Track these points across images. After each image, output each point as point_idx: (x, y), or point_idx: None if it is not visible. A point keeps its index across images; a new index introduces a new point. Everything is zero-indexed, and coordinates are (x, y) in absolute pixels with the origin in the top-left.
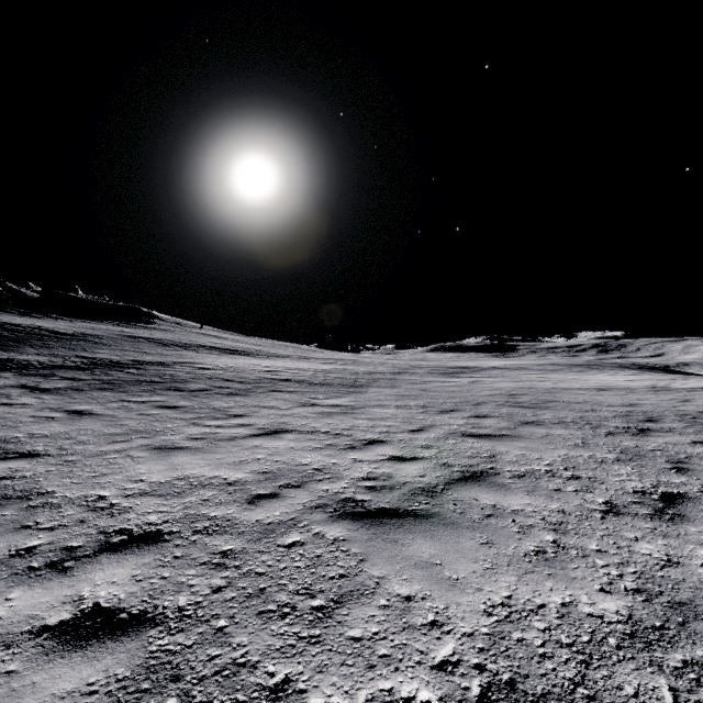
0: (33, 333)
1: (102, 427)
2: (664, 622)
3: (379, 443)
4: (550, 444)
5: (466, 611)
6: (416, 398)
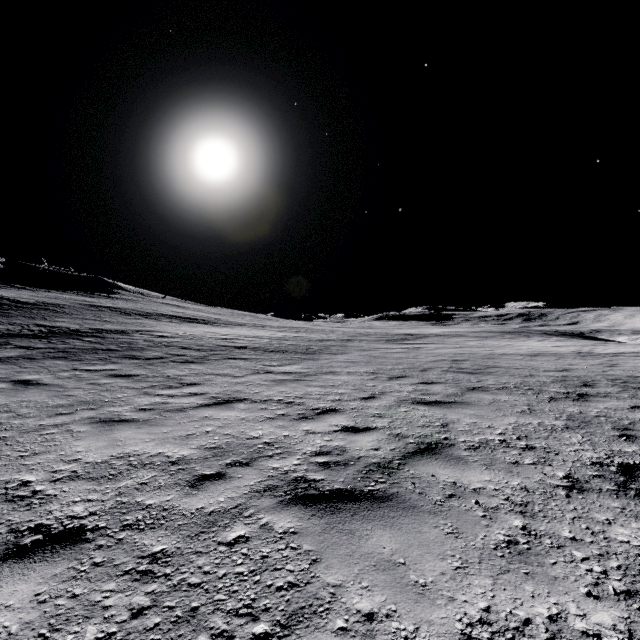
0: None
1: (47, 399)
2: None
3: (332, 412)
4: (499, 411)
5: (440, 633)
6: (366, 364)
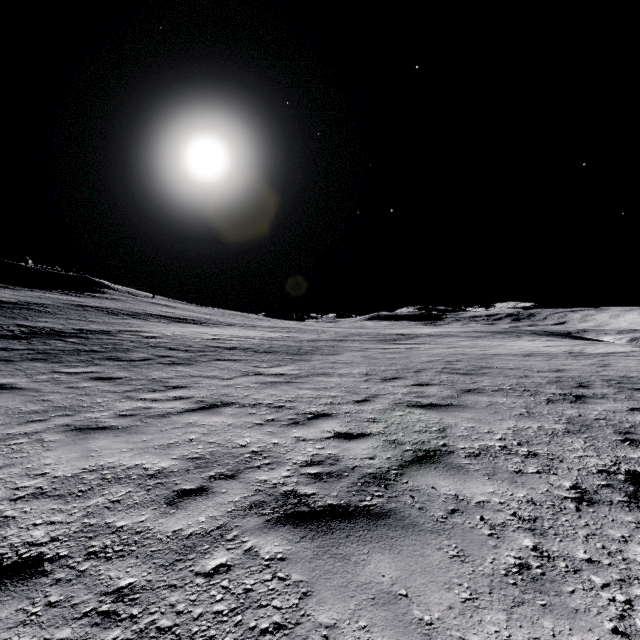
0: None
1: (20, 404)
2: None
3: (324, 416)
4: (497, 414)
5: None
6: (359, 365)
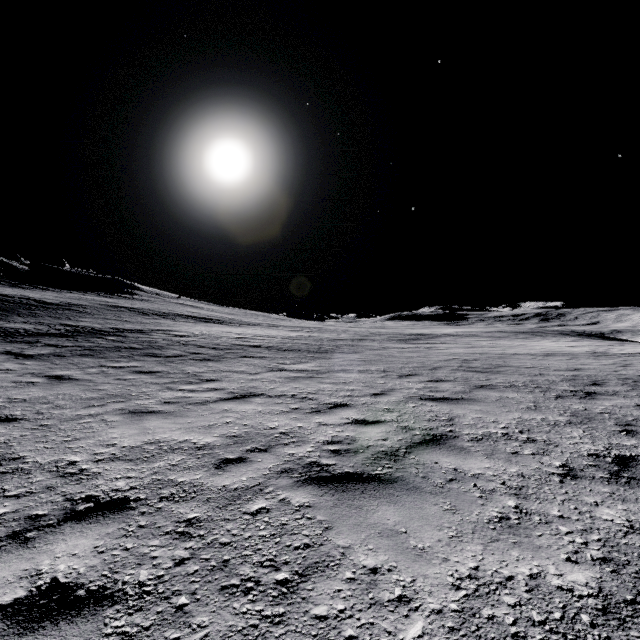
0: (21, 303)
1: (80, 392)
2: (635, 595)
3: (343, 406)
4: (504, 407)
5: (433, 584)
6: (377, 363)
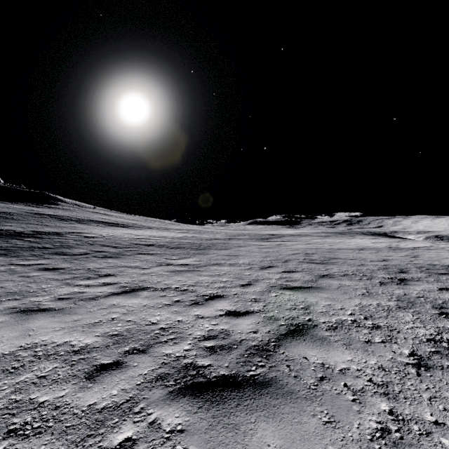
0: None
1: None
2: None
3: (218, 298)
4: (346, 294)
5: None
6: (243, 257)
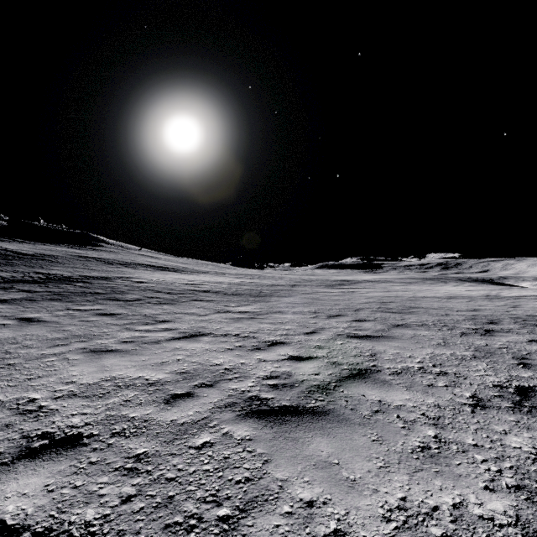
0: None
1: (46, 333)
2: None
3: (280, 344)
4: (418, 343)
5: (366, 517)
6: (309, 305)
